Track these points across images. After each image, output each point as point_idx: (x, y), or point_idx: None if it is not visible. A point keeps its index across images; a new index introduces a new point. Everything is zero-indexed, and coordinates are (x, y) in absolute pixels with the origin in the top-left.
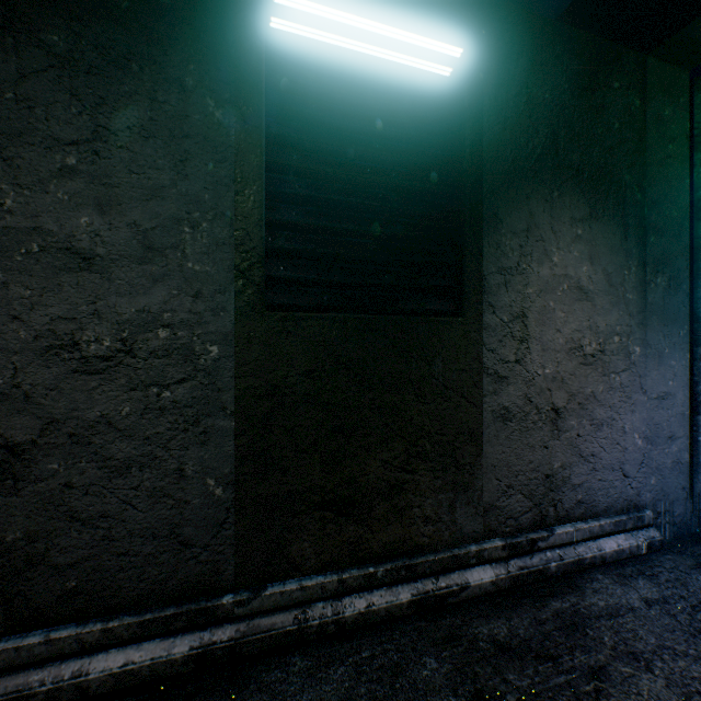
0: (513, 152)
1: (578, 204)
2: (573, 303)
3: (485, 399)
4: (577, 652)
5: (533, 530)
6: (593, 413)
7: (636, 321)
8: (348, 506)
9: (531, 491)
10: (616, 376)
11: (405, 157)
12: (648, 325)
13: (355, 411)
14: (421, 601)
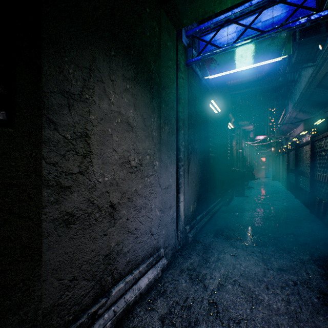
0: None
1: (128, 68)
2: (124, 132)
3: (46, 210)
4: None
5: (96, 302)
6: (136, 203)
7: (157, 148)
8: None
9: (94, 272)
10: (148, 178)
11: None
12: (162, 150)
13: None
14: None
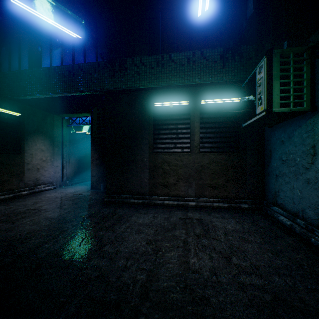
0: (30, 129)
1: (42, 137)
2: (41, 152)
3: (25, 167)
4: (39, 195)
5: (34, 187)
6: (45, 169)
7: (53, 155)
8: (0, 183)
9: (34, 181)
10: (49, 163)
11: (10, 129)
12: (55, 155)
13: (1, 169)
14: (14, 196)
